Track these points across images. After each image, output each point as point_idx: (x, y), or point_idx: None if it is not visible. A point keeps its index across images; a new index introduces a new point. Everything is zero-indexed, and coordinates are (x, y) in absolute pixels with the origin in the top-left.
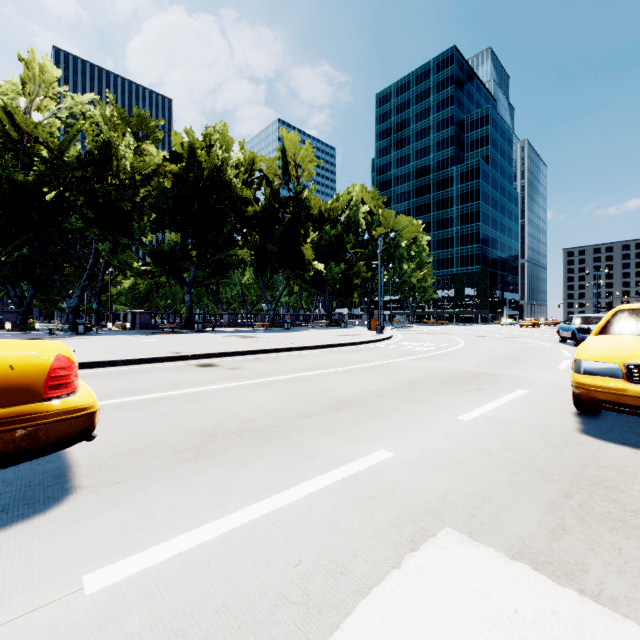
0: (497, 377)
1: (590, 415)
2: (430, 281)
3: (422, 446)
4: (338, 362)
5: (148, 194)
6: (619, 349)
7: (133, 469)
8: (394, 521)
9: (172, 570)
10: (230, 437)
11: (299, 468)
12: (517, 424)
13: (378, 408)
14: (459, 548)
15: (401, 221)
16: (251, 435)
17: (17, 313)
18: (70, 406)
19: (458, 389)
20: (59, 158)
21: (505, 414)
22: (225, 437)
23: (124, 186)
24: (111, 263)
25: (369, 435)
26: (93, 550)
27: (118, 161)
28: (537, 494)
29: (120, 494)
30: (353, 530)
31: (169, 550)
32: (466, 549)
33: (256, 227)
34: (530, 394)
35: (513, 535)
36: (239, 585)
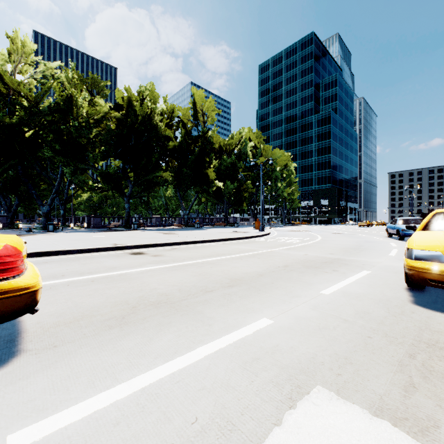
0: (346, 262)
1: (418, 290)
2: (296, 195)
3: (295, 315)
4: (232, 251)
5: (99, 133)
6: (441, 241)
7: (69, 335)
8: (275, 380)
9: (86, 428)
10: (148, 308)
11: (200, 333)
12: (365, 297)
13: (261, 285)
14: (329, 405)
15: (276, 153)
16: (165, 306)
17: (6, 217)
18: (14, 286)
19: (319, 270)
20: (35, 107)
21: (355, 289)
22: (145, 308)
23: (81, 127)
24: (73, 182)
25: (254, 306)
26: (22, 409)
27: (77, 109)
28: (387, 355)
29: (55, 356)
30: (241, 388)
31: (86, 409)
32: (335, 406)
33: (175, 156)
34: (372, 274)
35: (372, 392)
36: (142, 443)
